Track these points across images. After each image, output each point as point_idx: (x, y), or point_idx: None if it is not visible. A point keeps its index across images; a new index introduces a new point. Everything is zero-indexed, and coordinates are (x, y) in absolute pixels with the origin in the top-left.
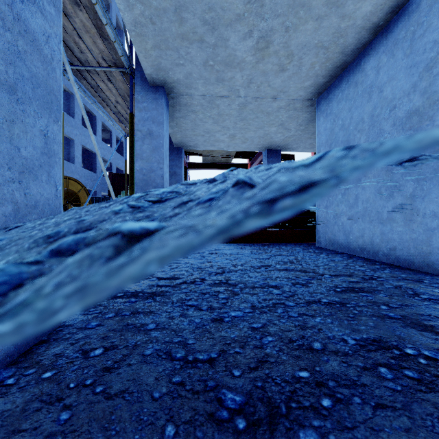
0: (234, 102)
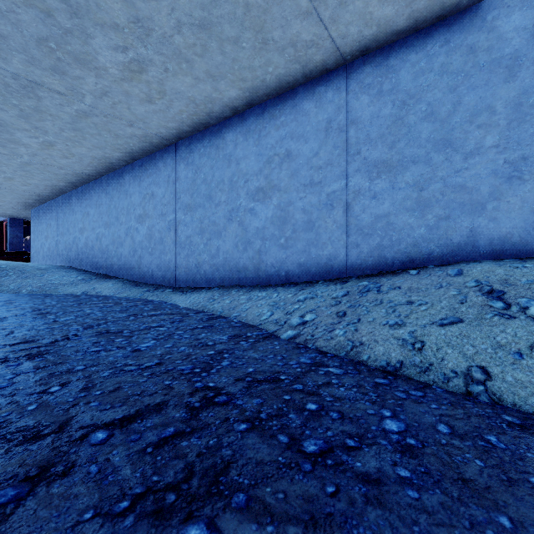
0: None
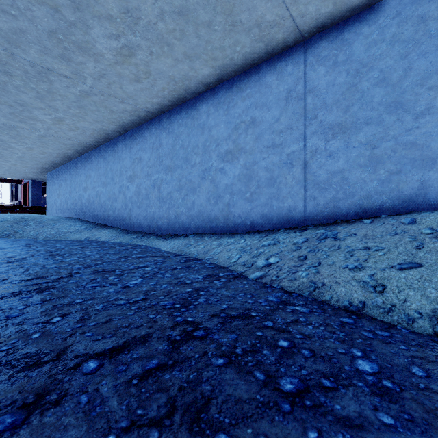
0: (4, 168)
